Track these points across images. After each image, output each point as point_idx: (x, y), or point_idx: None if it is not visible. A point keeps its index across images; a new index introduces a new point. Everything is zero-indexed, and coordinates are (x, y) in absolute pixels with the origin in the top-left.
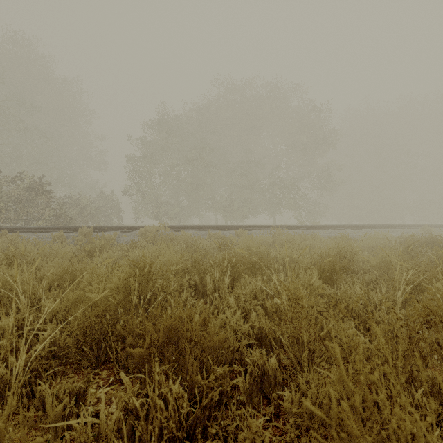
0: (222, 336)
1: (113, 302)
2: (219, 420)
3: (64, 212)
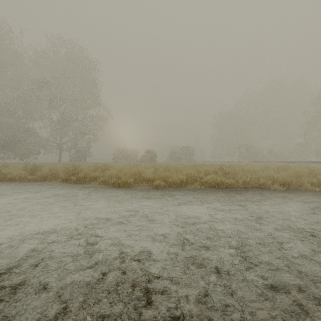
0: None
1: None
2: None
3: (257, 156)
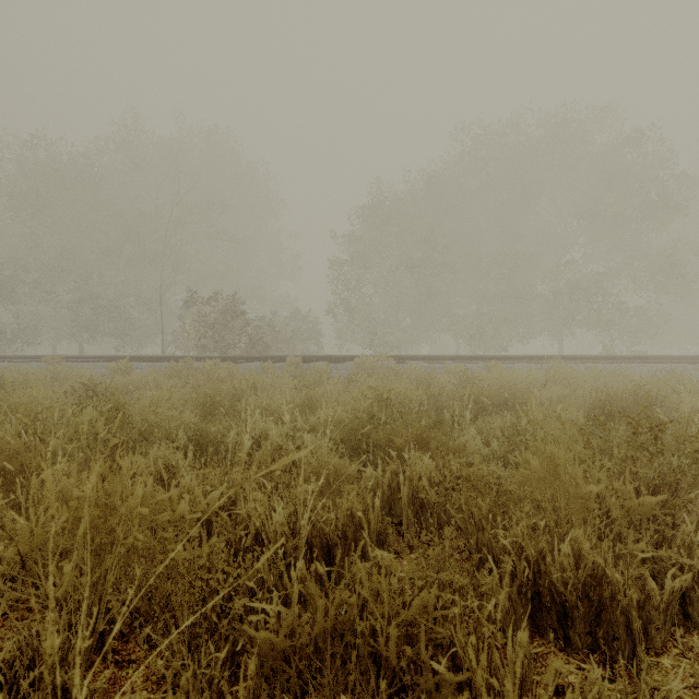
0: (460, 444)
1: (366, 417)
2: (457, 495)
3: (261, 339)
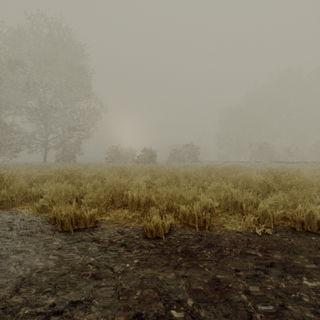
0: None
1: None
2: None
3: (273, 156)
